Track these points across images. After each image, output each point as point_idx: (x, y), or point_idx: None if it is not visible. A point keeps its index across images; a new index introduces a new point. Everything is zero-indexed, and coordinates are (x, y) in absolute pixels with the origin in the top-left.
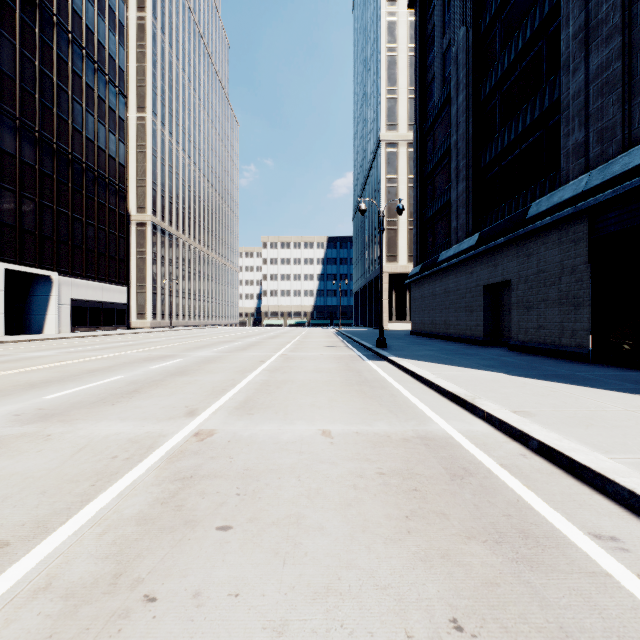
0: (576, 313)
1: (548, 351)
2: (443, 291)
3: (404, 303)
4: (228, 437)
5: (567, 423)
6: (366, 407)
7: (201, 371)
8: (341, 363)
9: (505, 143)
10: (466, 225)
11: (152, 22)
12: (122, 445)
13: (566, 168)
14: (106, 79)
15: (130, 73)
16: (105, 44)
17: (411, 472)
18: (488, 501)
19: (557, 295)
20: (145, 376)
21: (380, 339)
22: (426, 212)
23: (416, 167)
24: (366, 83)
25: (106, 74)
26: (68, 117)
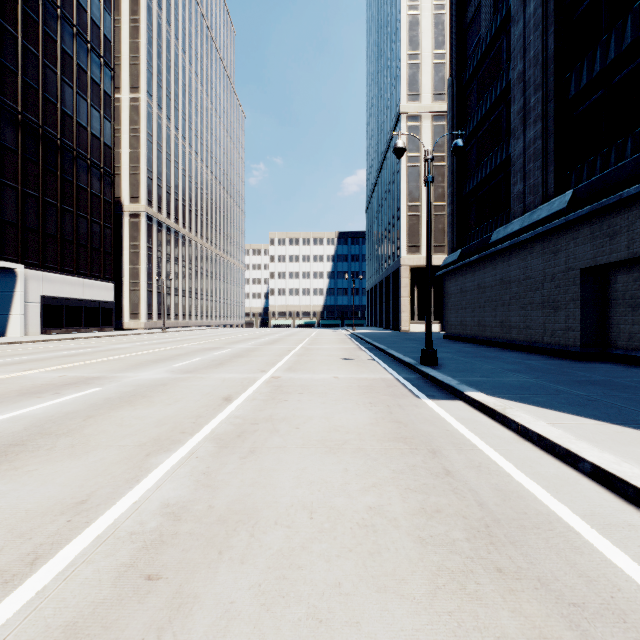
0: None
1: None
2: (498, 282)
3: None
4: None
5: None
6: None
7: (61, 442)
8: (377, 407)
9: (626, 41)
10: (542, 184)
11: None
12: None
13: None
14: (88, 47)
15: (123, 50)
16: (87, 7)
17: None
18: None
19: None
20: None
21: (428, 351)
22: (466, 183)
23: (451, 129)
24: (382, 56)
25: (88, 41)
26: (38, 85)
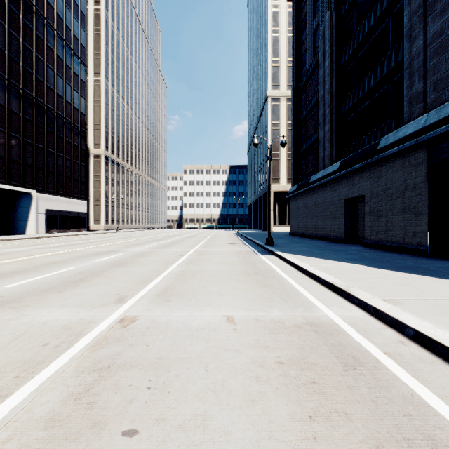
0: (416, 219)
1: (394, 248)
2: (313, 203)
3: (284, 212)
4: (147, 323)
5: (432, 311)
6: (262, 294)
7: (134, 263)
8: (240, 257)
9: (360, 95)
10: (331, 155)
11: (105, 12)
12: (56, 332)
13: (408, 111)
14: (71, 52)
15: (89, 49)
16: (71, 27)
17: (307, 361)
18: (384, 396)
19: (401, 206)
20: (91, 267)
21: (268, 238)
22: (301, 147)
23: (293, 114)
24: (257, 56)
25: (71, 49)
26: (44, 79)
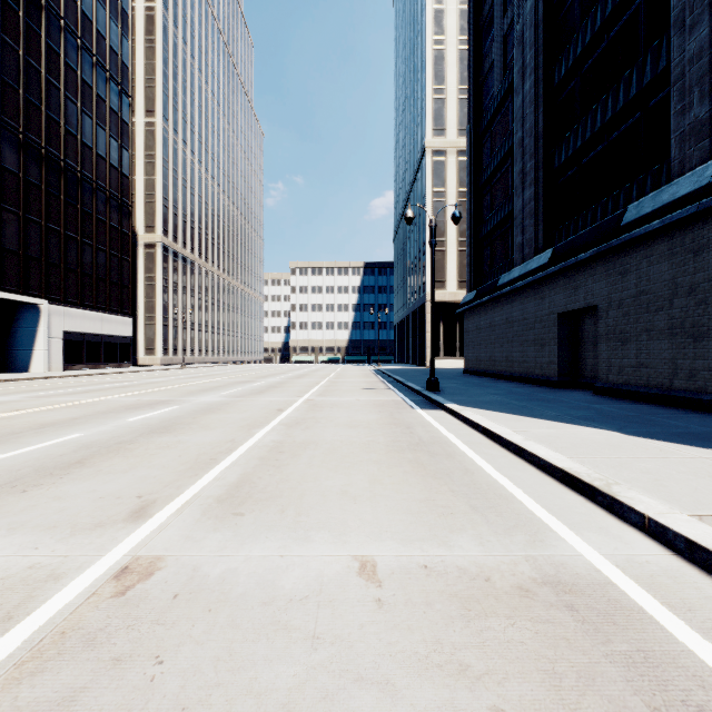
0: (696, 347)
1: (653, 396)
2: (504, 321)
3: (453, 336)
4: (178, 582)
5: None
6: (431, 497)
7: (193, 426)
8: (384, 413)
9: (588, 134)
10: (535, 240)
11: (163, 13)
12: None
13: (679, 156)
14: (107, 75)
15: (137, 72)
16: (105, 35)
17: None
18: None
19: (667, 323)
20: (111, 434)
21: (431, 380)
22: (482, 228)
23: (470, 175)
24: (409, 84)
25: (106, 69)
26: (60, 118)
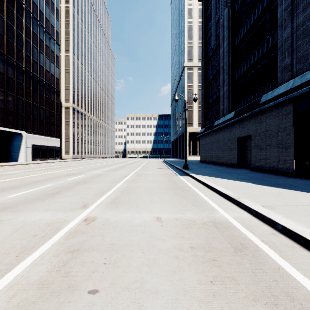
0: (286, 151)
1: (271, 171)
2: (216, 140)
3: (196, 146)
4: (103, 222)
5: (295, 213)
6: (180, 202)
7: (93, 181)
8: (166, 177)
9: (248, 66)
10: (228, 107)
11: (72, 9)
12: (42, 227)
13: (281, 77)
14: (49, 36)
15: (62, 34)
16: (49, 19)
17: (210, 246)
18: (260, 269)
19: (276, 142)
20: (64, 184)
21: (185, 164)
22: (207, 101)
23: (202, 79)
24: (177, 39)
25: (49, 34)
26: (30, 55)
